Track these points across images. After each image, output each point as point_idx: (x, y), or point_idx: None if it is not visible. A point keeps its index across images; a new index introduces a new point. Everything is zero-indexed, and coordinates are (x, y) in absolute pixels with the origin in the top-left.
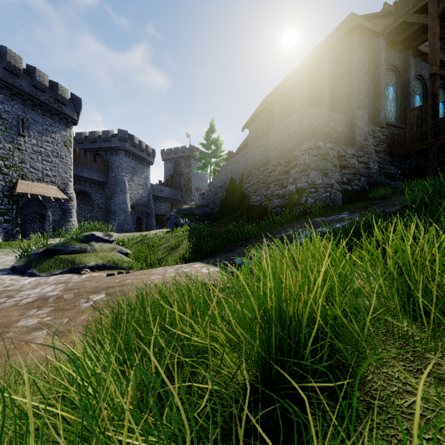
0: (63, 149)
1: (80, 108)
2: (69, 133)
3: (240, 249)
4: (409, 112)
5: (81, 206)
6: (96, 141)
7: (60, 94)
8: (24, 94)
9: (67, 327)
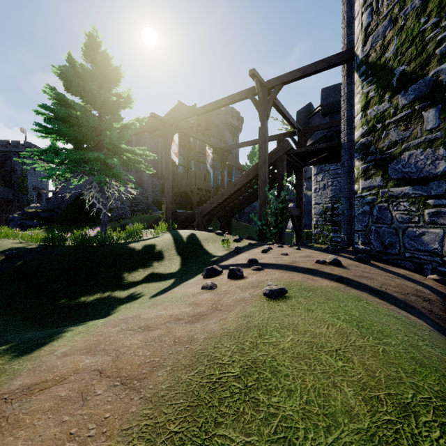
0: None
1: None
2: None
3: None
4: None
5: None
6: None
7: None
8: None
9: None
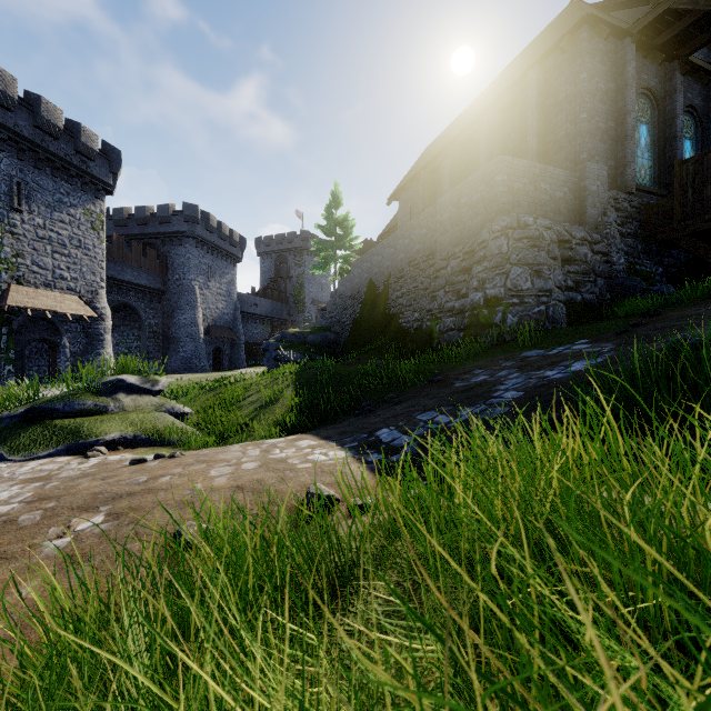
0: (90, 235)
1: (118, 167)
2: (100, 207)
3: (387, 408)
4: (679, 167)
5: (121, 330)
6: (148, 222)
7: (83, 143)
8: (21, 140)
9: None
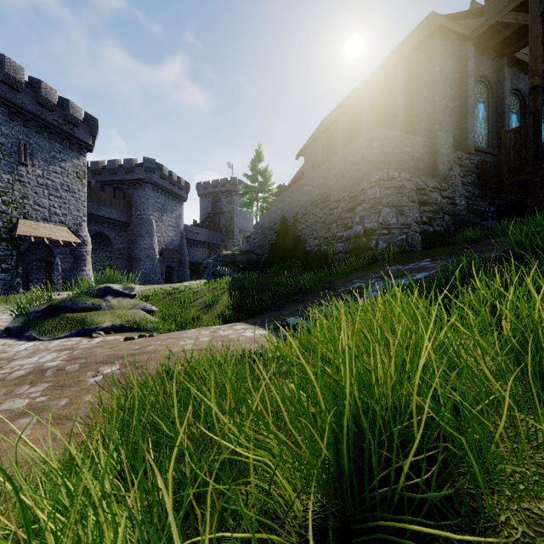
0: (75, 182)
1: (96, 131)
2: (83, 161)
3: (294, 305)
4: (504, 135)
5: (97, 252)
6: (117, 172)
7: (71, 114)
8: (27, 113)
9: (64, 411)
